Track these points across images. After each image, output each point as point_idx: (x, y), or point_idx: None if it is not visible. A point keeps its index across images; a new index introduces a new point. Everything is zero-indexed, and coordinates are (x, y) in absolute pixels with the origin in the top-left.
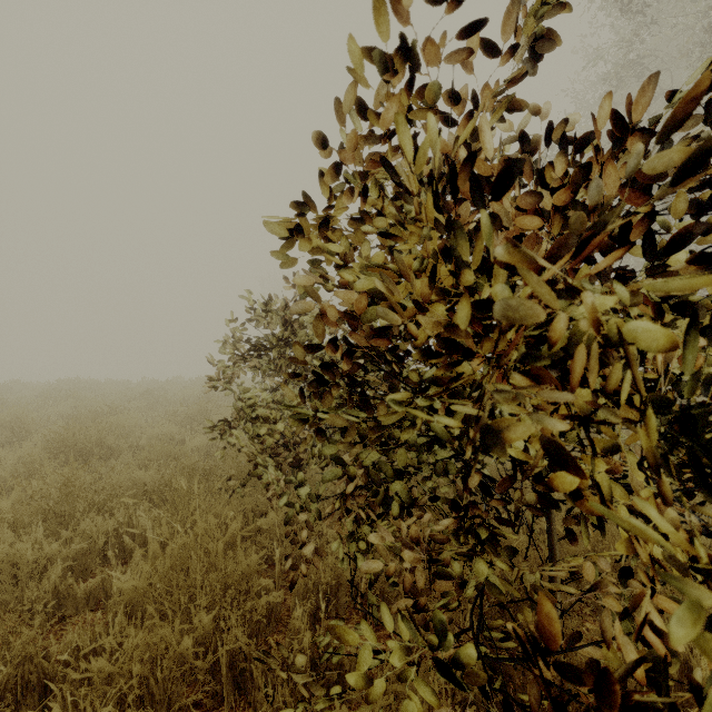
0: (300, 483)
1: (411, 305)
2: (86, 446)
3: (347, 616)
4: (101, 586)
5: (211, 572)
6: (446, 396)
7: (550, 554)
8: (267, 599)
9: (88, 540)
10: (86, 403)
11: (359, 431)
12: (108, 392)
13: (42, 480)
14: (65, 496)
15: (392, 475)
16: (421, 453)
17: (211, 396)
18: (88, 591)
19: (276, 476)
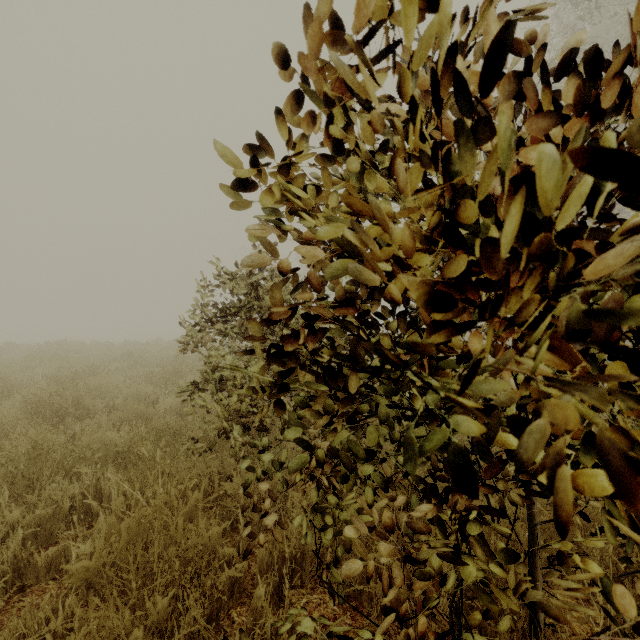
0: (265, 449)
1: (384, 264)
2: (62, 406)
3: (312, 586)
4: (63, 554)
5: (171, 546)
6: (429, 369)
7: (531, 535)
8: (229, 573)
9: (55, 503)
10: (69, 364)
11: (326, 405)
12: (92, 353)
13: (11, 443)
14: (33, 459)
15: (362, 455)
16: (391, 425)
17: (187, 357)
18: (49, 559)
19: (242, 439)
